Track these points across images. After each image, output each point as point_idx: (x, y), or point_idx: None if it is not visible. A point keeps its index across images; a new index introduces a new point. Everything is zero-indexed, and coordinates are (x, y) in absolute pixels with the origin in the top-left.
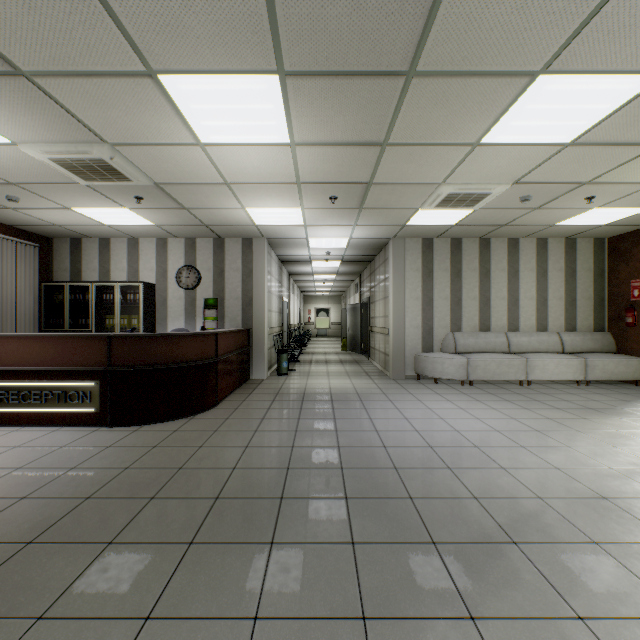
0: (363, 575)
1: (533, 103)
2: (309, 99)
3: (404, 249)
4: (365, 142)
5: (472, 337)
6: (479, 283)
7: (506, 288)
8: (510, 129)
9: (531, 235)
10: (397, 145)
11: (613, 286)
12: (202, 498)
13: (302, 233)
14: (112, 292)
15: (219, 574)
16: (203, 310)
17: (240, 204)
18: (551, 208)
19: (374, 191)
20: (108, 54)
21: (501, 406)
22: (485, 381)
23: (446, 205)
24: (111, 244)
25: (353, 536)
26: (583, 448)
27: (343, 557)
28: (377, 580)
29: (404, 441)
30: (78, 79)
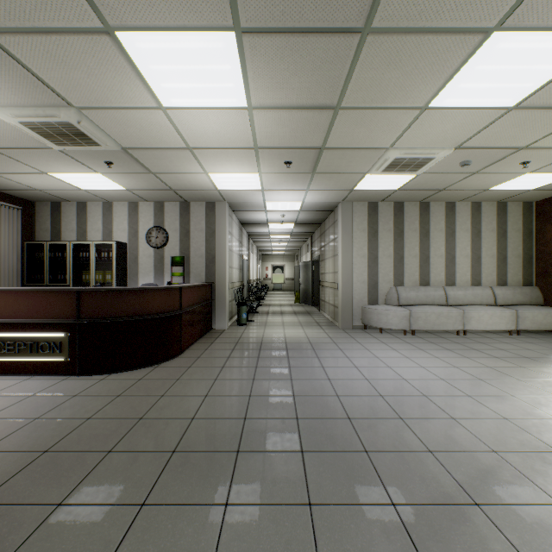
0: (322, 545)
1: (484, 63)
2: (265, 59)
3: (352, 212)
4: (319, 106)
5: (413, 291)
6: (419, 242)
7: (444, 247)
8: (458, 92)
9: (466, 199)
10: (349, 109)
11: (540, 245)
12: (159, 451)
13: (260, 197)
14: (88, 250)
15: (169, 544)
16: (170, 267)
17: (202, 169)
18: (488, 173)
19: (326, 156)
20: (63, 7)
21: (443, 355)
22: (425, 331)
23: (392, 170)
24: (87, 207)
25: (310, 496)
26: (527, 397)
27: (300, 522)
28: (337, 551)
29: (356, 390)
30: (37, 36)
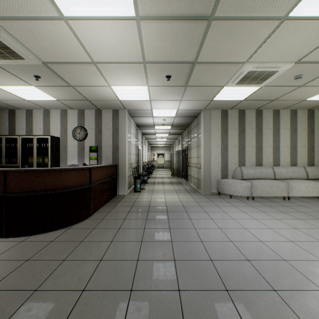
0: None
1: None
2: None
3: (210, 116)
4: (196, 15)
5: (252, 169)
6: (255, 137)
7: (272, 140)
8: None
9: (288, 107)
10: (221, 19)
11: None
12: None
13: (148, 106)
14: (32, 142)
15: None
16: (89, 153)
17: (106, 82)
18: (310, 86)
19: (197, 70)
20: None
21: (281, 217)
22: (260, 196)
23: (243, 82)
24: (33, 113)
25: None
26: None
27: None
28: None
29: (225, 253)
30: None
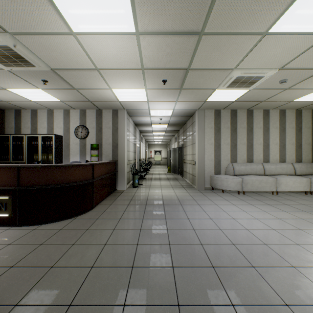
0: None
1: None
2: None
3: (204, 116)
4: (188, 31)
5: (243, 166)
6: (247, 135)
7: (262, 138)
8: (294, 18)
9: (277, 108)
10: (210, 34)
11: None
12: (57, 305)
13: (146, 106)
14: (37, 140)
15: None
16: (90, 150)
17: (108, 86)
18: (295, 89)
19: (190, 75)
20: None
21: (267, 209)
22: (251, 191)
23: (233, 86)
24: (38, 113)
25: None
26: None
27: None
28: None
29: (214, 239)
30: None
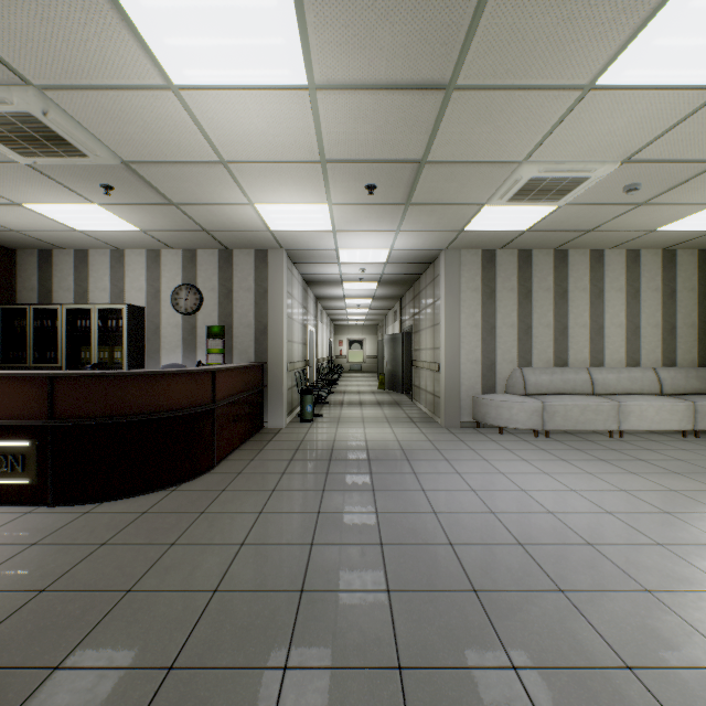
0: None
1: None
2: None
3: (459, 263)
4: (421, 83)
5: (546, 374)
6: (554, 306)
7: (588, 313)
8: (649, 55)
9: (621, 245)
10: (469, 89)
11: None
12: (144, 669)
13: (330, 242)
14: (89, 317)
15: None
16: (205, 340)
17: (246, 197)
18: (660, 204)
19: (427, 175)
20: None
21: (598, 469)
22: (563, 430)
23: (523, 198)
24: (89, 257)
25: None
26: None
27: None
28: None
29: (478, 533)
30: None
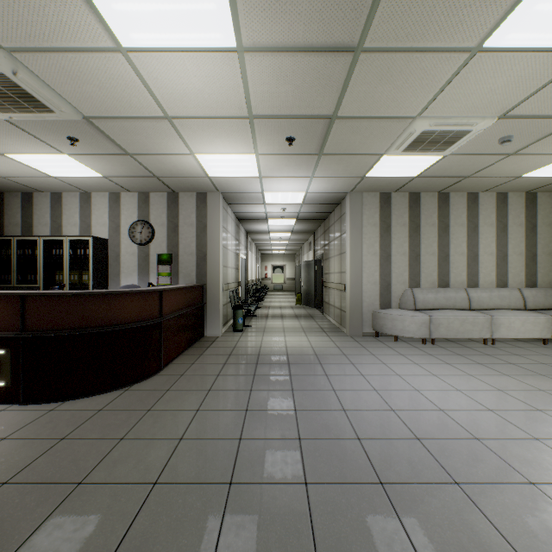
0: None
1: None
2: None
3: (361, 203)
4: (334, 45)
5: (431, 293)
6: (438, 238)
7: (465, 243)
8: (530, 19)
9: (492, 189)
10: (374, 51)
11: None
12: None
13: (257, 186)
14: (62, 247)
15: None
16: (157, 266)
17: (188, 148)
18: (527, 154)
19: (337, 129)
20: None
21: (477, 371)
22: (445, 338)
23: (415, 148)
24: (63, 198)
25: None
26: None
27: None
28: None
29: (381, 428)
30: None
